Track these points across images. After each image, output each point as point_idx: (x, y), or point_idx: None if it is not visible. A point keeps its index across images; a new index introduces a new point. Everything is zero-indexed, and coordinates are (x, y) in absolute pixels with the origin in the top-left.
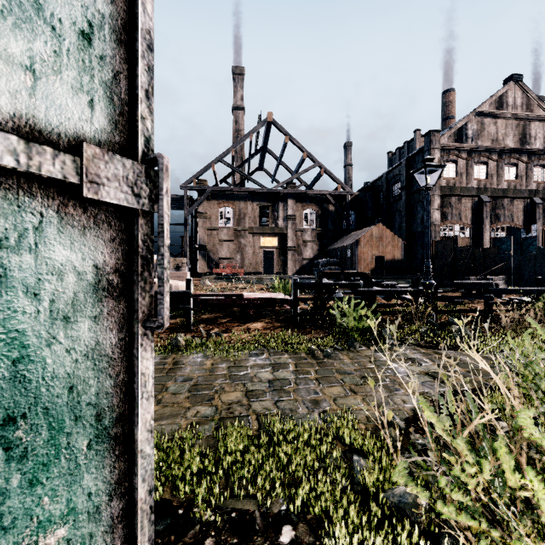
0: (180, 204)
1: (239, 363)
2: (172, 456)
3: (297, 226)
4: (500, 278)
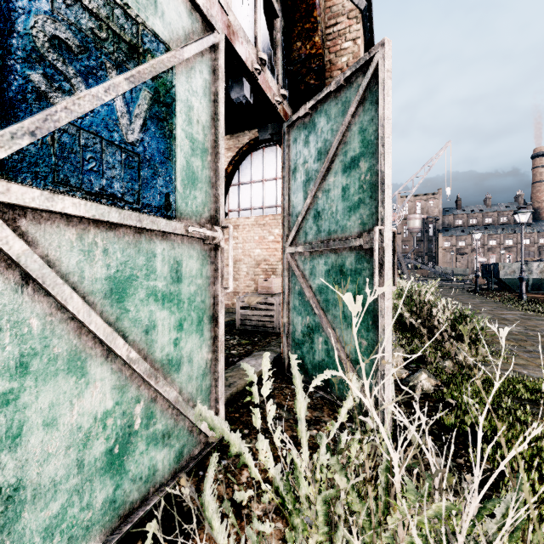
0: None
1: None
2: None
3: None
4: None
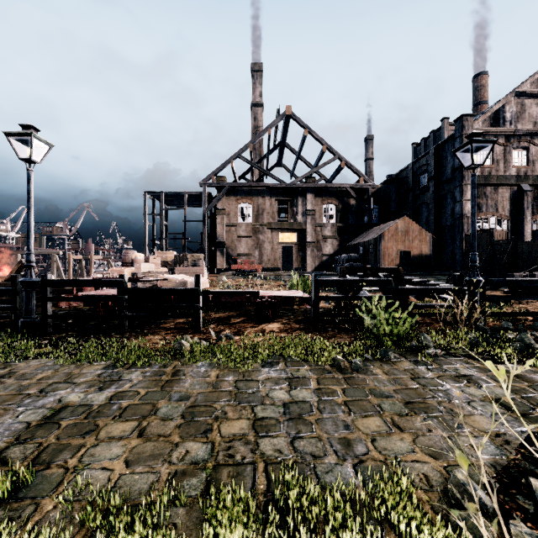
0: (199, 201)
1: (249, 375)
2: None
3: (316, 221)
4: None
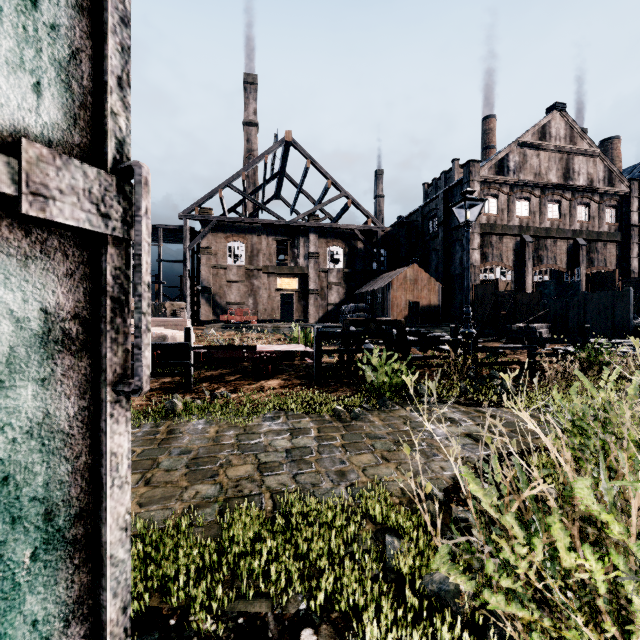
0: (178, 237)
1: (250, 429)
2: (163, 550)
3: (321, 265)
4: (543, 326)
